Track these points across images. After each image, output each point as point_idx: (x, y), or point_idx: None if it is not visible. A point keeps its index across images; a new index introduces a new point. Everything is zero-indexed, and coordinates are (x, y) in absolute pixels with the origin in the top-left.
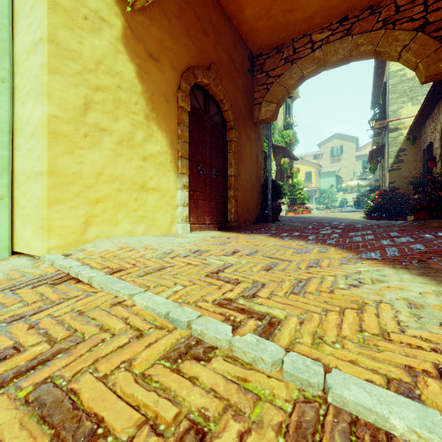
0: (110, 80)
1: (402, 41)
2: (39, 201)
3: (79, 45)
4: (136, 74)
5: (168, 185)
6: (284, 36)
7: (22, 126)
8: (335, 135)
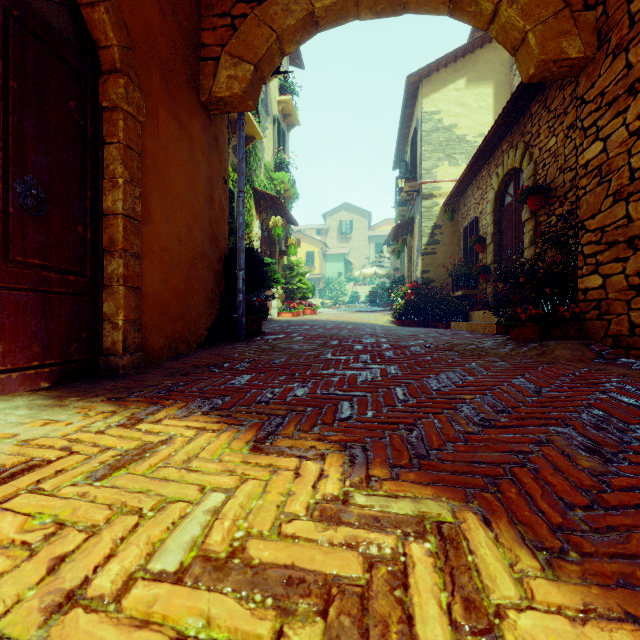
0: None
1: None
2: None
3: None
4: None
5: None
6: None
7: None
8: (344, 205)
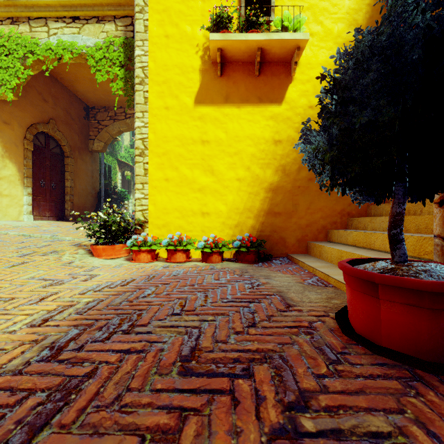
0: None
1: None
2: None
3: None
4: None
5: (17, 193)
6: (108, 104)
7: None
8: None
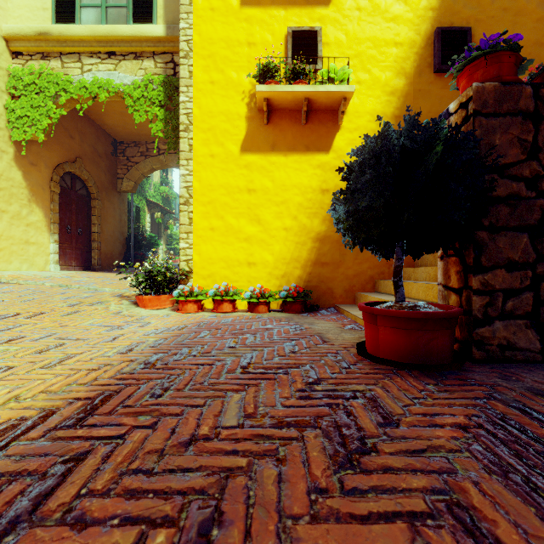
0: (7, 183)
1: None
2: None
3: None
4: (22, 177)
5: (43, 240)
6: (139, 138)
7: None
8: None
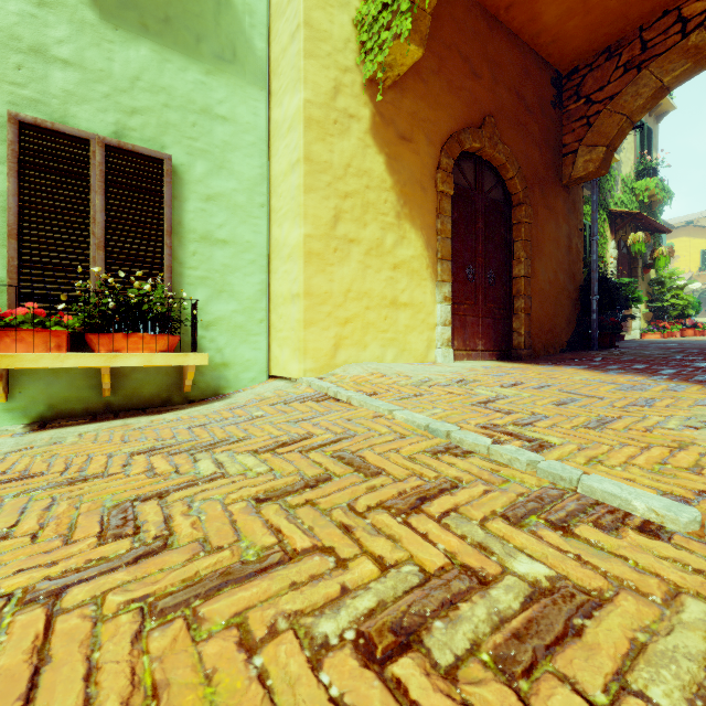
0: (359, 182)
1: None
2: (296, 323)
3: (329, 154)
4: (385, 167)
5: (423, 298)
6: (621, 28)
7: (278, 248)
8: None
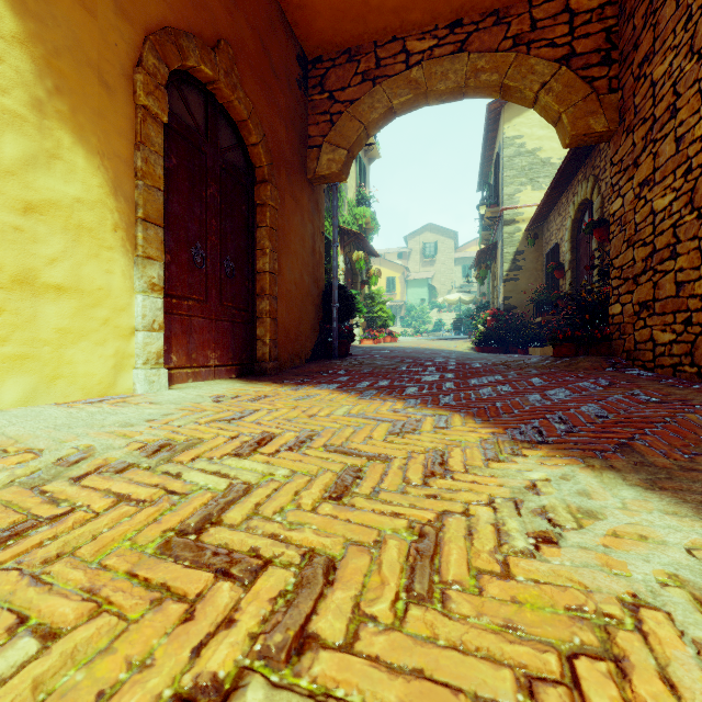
0: None
1: (540, 76)
2: None
3: None
4: None
5: (106, 281)
6: (360, 33)
7: None
8: (427, 226)
